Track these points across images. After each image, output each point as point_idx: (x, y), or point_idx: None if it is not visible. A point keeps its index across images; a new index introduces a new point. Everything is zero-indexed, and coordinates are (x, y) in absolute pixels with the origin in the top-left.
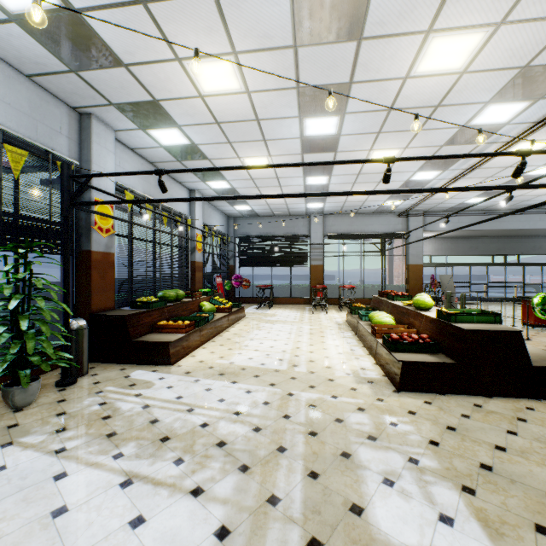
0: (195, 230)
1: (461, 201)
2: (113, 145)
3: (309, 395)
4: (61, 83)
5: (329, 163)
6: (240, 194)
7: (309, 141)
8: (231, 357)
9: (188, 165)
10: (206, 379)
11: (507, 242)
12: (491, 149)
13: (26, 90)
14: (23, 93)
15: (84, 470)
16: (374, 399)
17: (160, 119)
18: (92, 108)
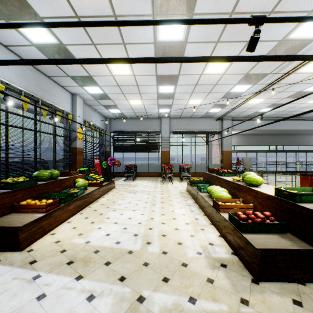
0: (76, 124)
1: (256, 110)
2: None
3: (163, 299)
4: None
5: (188, 20)
6: (111, 99)
7: (161, 47)
8: (89, 234)
9: (63, 69)
10: (48, 273)
11: (277, 138)
12: (292, 66)
13: None
14: None
15: None
16: (237, 301)
17: (18, 6)
18: None
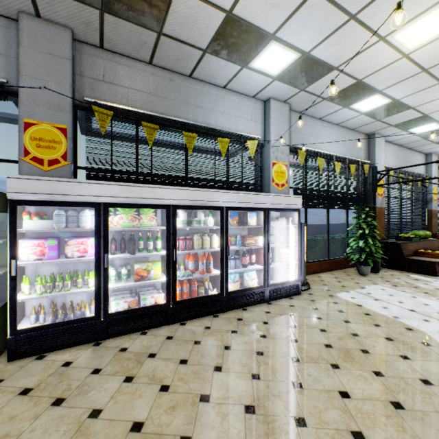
0: (431, 185)
1: None
2: (383, 145)
3: None
4: (367, 126)
5: None
6: None
7: None
8: None
9: (432, 140)
10: None
11: None
12: None
13: (351, 136)
14: (350, 138)
15: (424, 298)
16: None
17: (422, 122)
18: (377, 131)
